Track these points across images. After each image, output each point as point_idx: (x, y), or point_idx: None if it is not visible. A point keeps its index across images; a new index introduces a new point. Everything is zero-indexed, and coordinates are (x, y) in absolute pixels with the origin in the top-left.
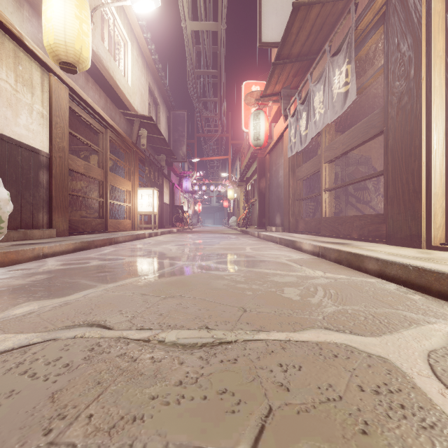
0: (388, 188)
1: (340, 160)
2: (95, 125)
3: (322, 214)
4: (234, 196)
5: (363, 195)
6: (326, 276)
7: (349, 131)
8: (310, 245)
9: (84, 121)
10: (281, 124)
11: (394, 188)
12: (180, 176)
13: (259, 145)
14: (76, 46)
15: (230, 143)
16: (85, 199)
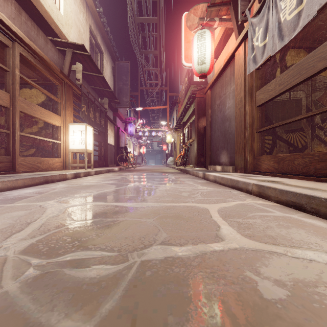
0: None
1: (306, 84)
2: None
3: None
4: (172, 140)
5: None
6: None
7: None
8: None
9: None
10: (226, 52)
11: None
12: (125, 122)
13: (204, 70)
14: None
15: (168, 95)
16: None
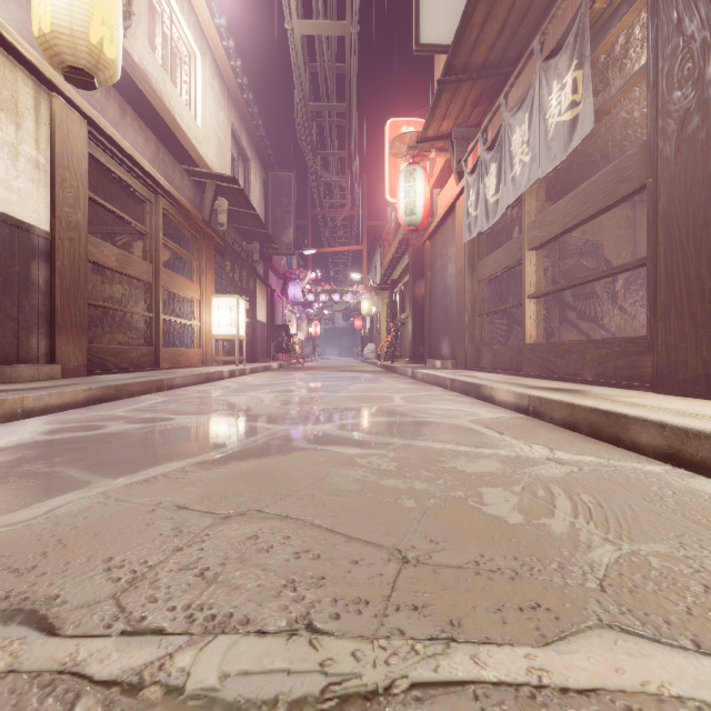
0: (658, 289)
1: (551, 248)
2: (137, 188)
3: (525, 338)
4: (372, 310)
5: (590, 307)
6: (558, 457)
7: (577, 190)
8: (510, 393)
9: (119, 181)
10: (451, 189)
11: (670, 289)
12: (284, 277)
13: (414, 223)
14: (92, 38)
15: (366, 224)
16: (125, 314)
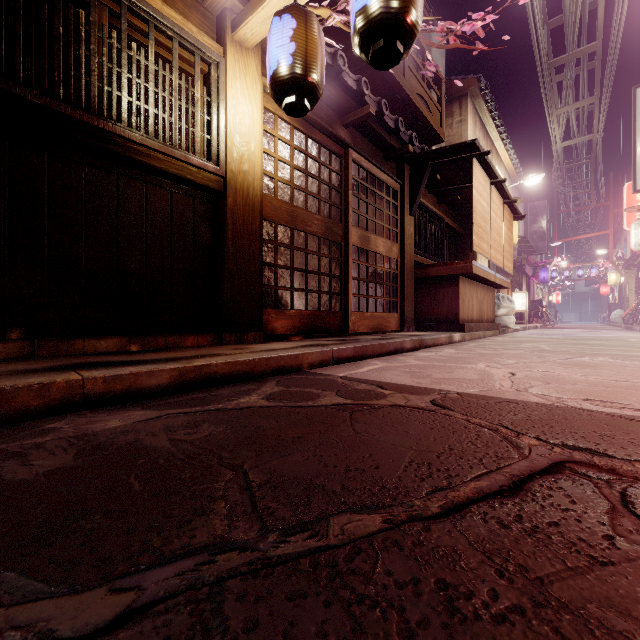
0: None
1: None
2: None
3: None
4: (621, 280)
5: None
6: None
7: None
8: None
9: None
10: None
11: None
12: (534, 265)
13: None
14: (513, 242)
15: (612, 212)
16: None
